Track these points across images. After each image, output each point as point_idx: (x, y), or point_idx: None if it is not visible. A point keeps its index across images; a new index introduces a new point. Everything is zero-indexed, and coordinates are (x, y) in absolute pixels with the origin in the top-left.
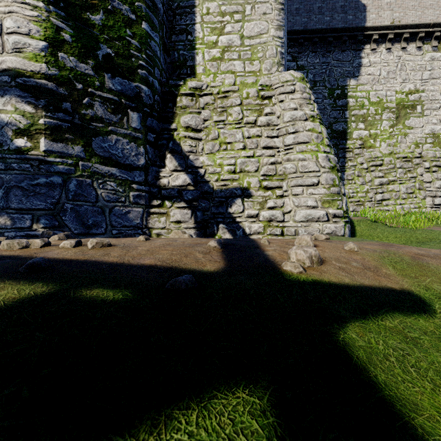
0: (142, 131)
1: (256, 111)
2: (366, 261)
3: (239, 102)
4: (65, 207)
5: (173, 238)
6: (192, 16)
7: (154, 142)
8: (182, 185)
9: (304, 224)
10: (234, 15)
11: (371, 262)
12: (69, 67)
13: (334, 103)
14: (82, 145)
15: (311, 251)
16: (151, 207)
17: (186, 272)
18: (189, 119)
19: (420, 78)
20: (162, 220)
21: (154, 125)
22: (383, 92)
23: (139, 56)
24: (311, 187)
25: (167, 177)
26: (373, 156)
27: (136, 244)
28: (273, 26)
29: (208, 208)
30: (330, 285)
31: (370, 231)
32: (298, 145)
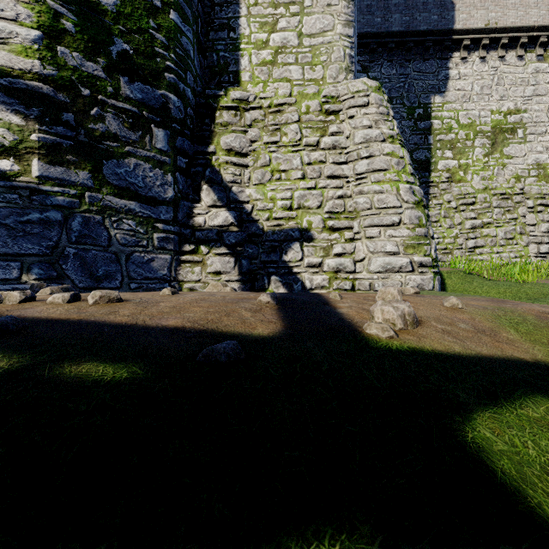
0: (170, 153)
1: (319, 129)
2: (478, 322)
3: (296, 118)
4: (67, 252)
5: (211, 291)
6: (236, 7)
7: (186, 169)
8: (222, 225)
9: (382, 276)
10: (290, 6)
11: (485, 323)
12: (71, 66)
13: (415, 125)
14: (89, 170)
15: (404, 308)
16: (182, 253)
17: (227, 337)
18: (231, 140)
19: (522, 95)
20: (196, 270)
21: (185, 147)
22: (476, 112)
23: (166, 55)
24: (390, 227)
25: (203, 215)
26: (463, 192)
27: (157, 299)
28: (340, 21)
29: (256, 255)
30: (435, 355)
31: (464, 286)
32: (374, 174)
